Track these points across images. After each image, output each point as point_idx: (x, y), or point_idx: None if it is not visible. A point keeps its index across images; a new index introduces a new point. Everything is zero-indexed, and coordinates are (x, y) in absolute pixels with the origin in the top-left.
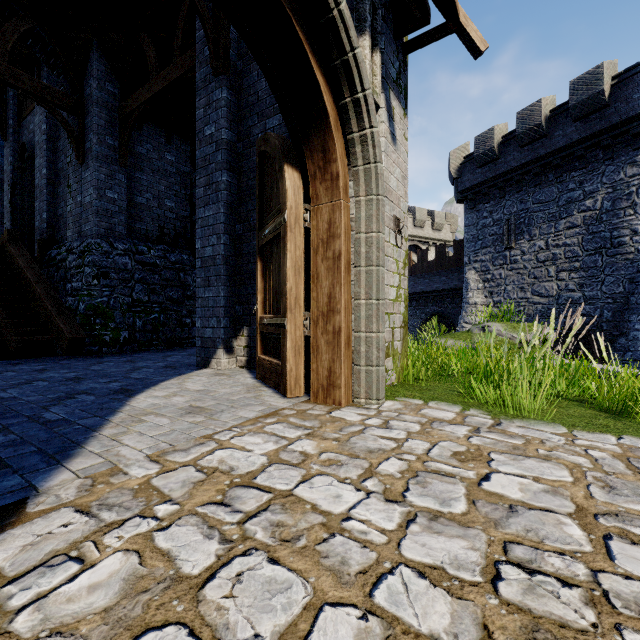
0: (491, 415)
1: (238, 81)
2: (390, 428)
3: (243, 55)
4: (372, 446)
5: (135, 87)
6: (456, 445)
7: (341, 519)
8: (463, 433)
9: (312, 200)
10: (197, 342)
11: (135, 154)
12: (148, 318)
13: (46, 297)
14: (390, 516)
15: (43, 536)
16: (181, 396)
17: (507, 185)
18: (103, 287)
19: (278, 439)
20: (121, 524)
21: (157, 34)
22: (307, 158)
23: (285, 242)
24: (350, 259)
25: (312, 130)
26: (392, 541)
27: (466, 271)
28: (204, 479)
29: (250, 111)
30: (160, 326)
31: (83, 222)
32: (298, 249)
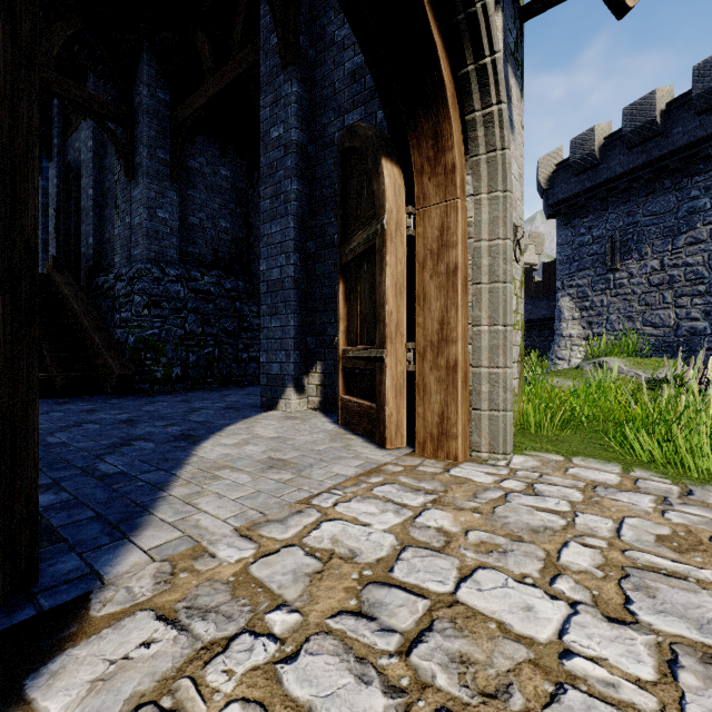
0: (669, 478)
1: (310, 72)
2: (541, 495)
3: (316, 41)
4: (532, 522)
5: (188, 93)
6: (652, 524)
7: (557, 654)
8: (649, 505)
9: (417, 201)
10: (262, 379)
11: (187, 169)
12: (202, 352)
13: (93, 329)
14: (633, 652)
15: (118, 663)
16: (255, 445)
17: (610, 195)
18: (154, 318)
19: (397, 508)
20: (225, 646)
21: (212, 32)
22: (412, 148)
23: (383, 255)
24: (467, 274)
25: (421, 110)
26: (668, 706)
27: (558, 298)
28: (321, 569)
29: (325, 106)
30: (215, 361)
31: (132, 246)
32: (399, 263)
